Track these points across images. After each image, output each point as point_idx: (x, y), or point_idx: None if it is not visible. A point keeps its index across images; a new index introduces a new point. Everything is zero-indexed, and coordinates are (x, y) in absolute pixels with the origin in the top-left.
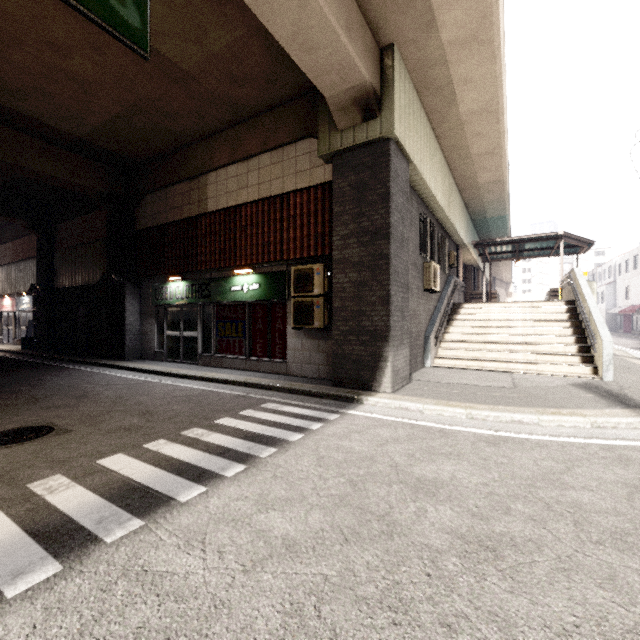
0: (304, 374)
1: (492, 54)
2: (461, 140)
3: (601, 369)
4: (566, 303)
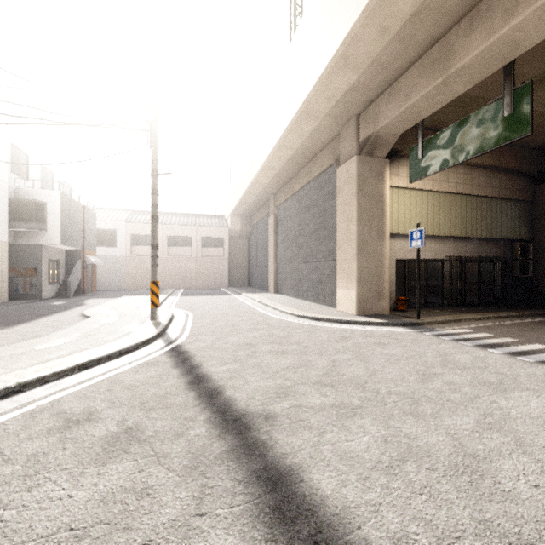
0: None
1: None
2: None
3: None
4: None
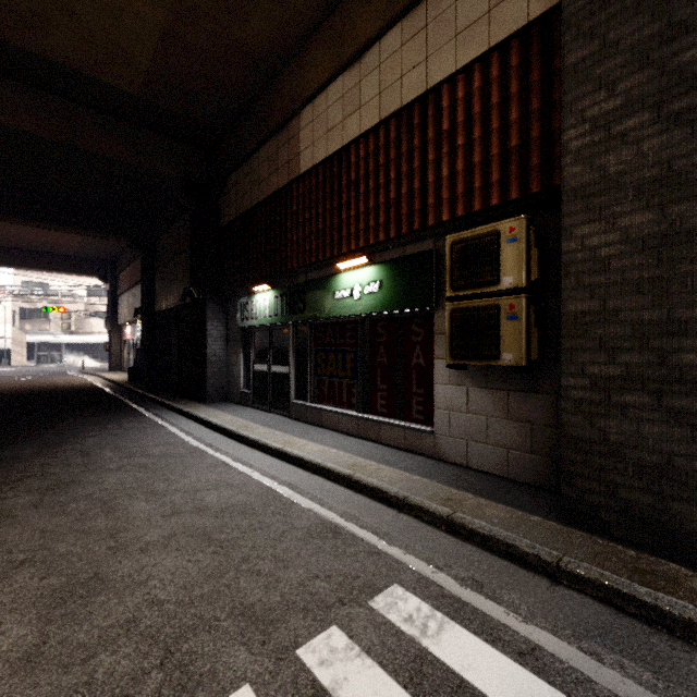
0: (472, 462)
1: None
2: None
3: None
4: None
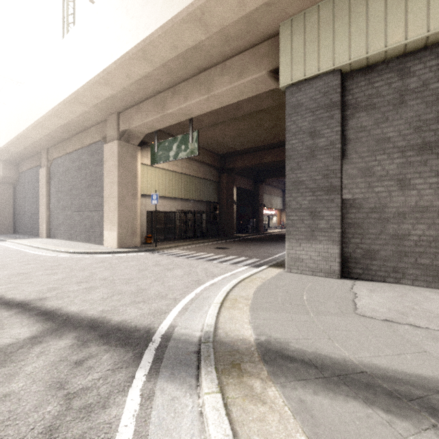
0: None
1: None
2: None
3: None
4: None
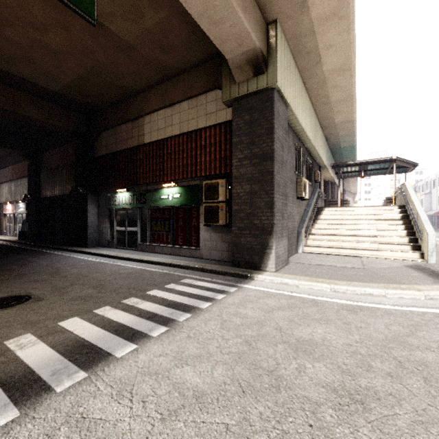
0: (212, 258)
1: (348, 26)
2: (324, 91)
3: (427, 255)
4: (399, 207)
